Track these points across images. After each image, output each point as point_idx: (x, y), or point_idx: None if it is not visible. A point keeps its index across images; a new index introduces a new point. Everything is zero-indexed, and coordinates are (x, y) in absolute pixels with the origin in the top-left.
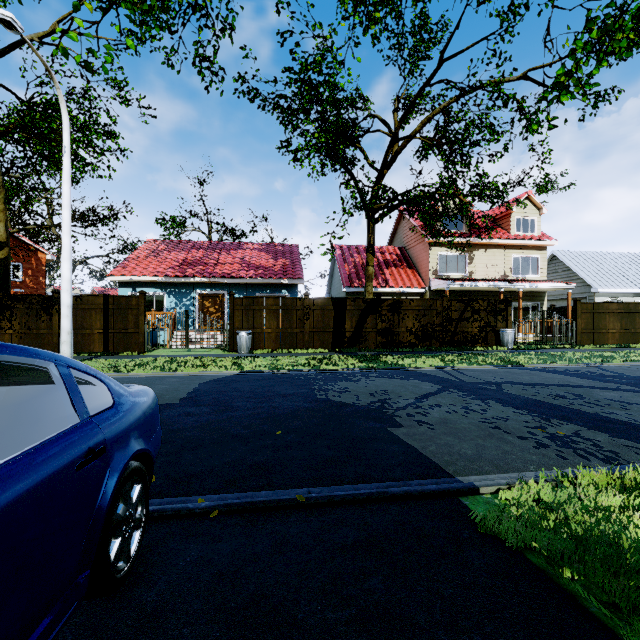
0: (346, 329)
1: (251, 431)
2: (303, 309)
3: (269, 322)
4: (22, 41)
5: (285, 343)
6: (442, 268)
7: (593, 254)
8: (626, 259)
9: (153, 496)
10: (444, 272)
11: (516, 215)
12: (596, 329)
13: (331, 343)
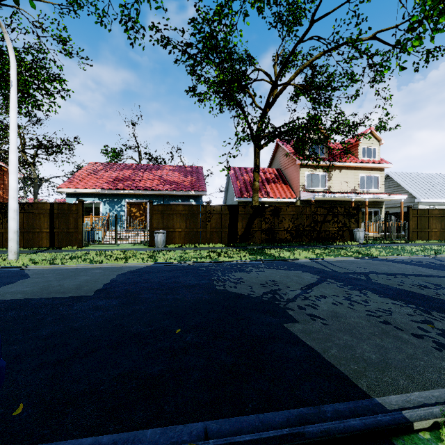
0: (238, 229)
1: (151, 329)
2: (205, 213)
3: (179, 223)
4: None
5: (192, 239)
6: (309, 184)
7: (416, 174)
8: (439, 178)
9: (7, 442)
10: (310, 187)
11: (362, 145)
12: (423, 229)
13: (227, 239)
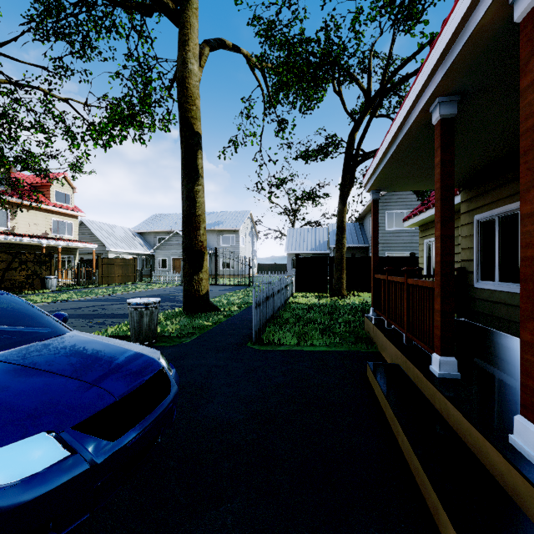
0: None
1: None
2: None
3: None
4: None
5: None
6: None
7: (107, 225)
8: (125, 231)
9: None
10: None
11: (55, 188)
12: (110, 274)
13: None
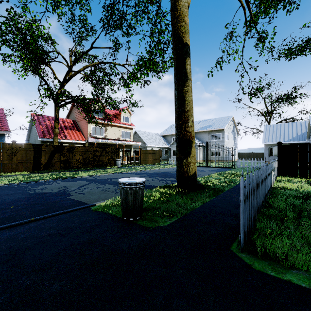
0: (42, 160)
1: None
2: (11, 149)
3: None
4: None
5: None
6: (93, 133)
7: (147, 132)
8: (156, 135)
9: None
10: (94, 134)
11: (123, 115)
12: (146, 159)
13: (32, 168)
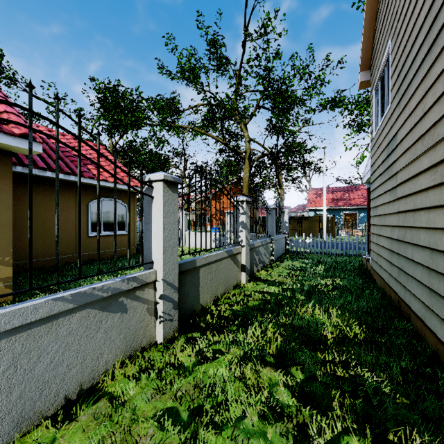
0: None
1: None
2: None
3: None
4: (293, 134)
5: None
6: None
7: None
8: None
9: None
10: None
11: None
12: None
13: None
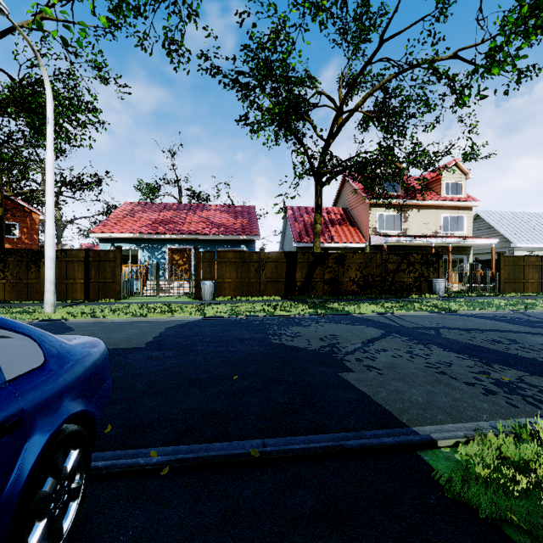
0: (297, 279)
1: (209, 376)
2: (259, 261)
3: (229, 273)
4: (14, 27)
5: (243, 291)
6: (380, 226)
7: (512, 214)
8: (541, 218)
9: (106, 448)
10: (382, 229)
11: (445, 179)
12: (517, 279)
13: (284, 291)
